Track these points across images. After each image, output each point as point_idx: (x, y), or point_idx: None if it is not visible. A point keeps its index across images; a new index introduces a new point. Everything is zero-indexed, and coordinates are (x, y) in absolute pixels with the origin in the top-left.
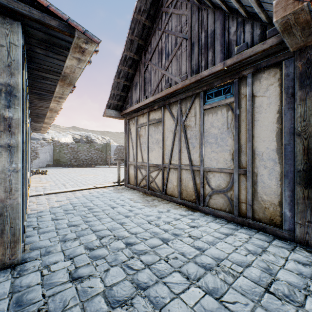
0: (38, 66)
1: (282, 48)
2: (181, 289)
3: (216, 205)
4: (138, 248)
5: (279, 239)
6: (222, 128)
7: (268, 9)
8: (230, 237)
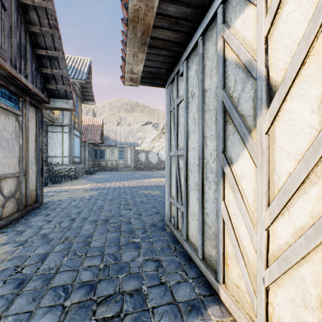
0: (172, 52)
1: (41, 103)
2: (109, 207)
3: (9, 212)
4: (106, 217)
5: (38, 208)
6: (13, 135)
7: (59, 91)
8: (54, 212)
